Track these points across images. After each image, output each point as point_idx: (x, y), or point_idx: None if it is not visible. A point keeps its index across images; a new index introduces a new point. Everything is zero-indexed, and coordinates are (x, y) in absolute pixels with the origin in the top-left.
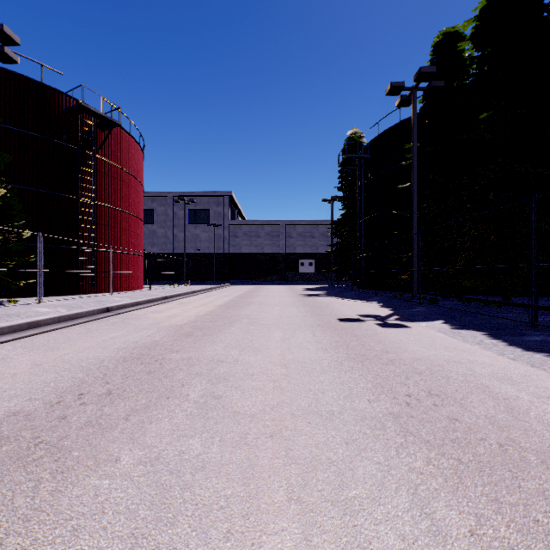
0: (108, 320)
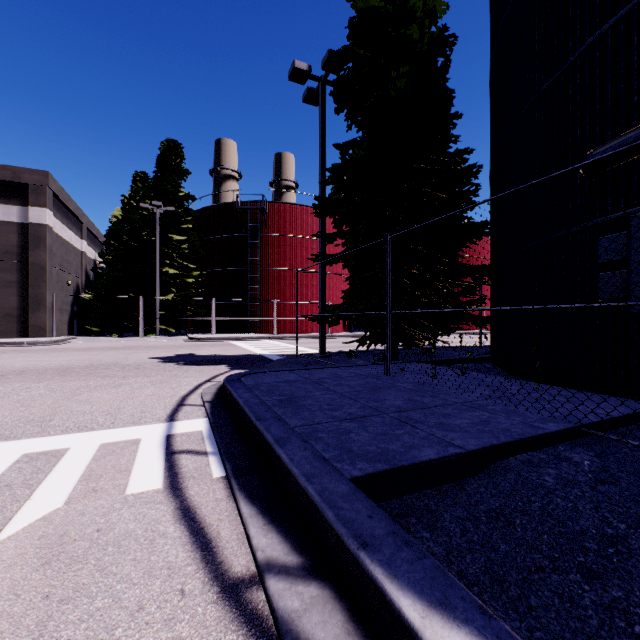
0: None
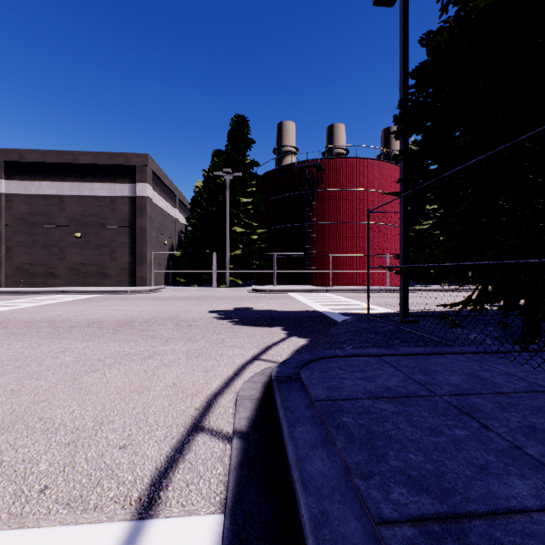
0: None
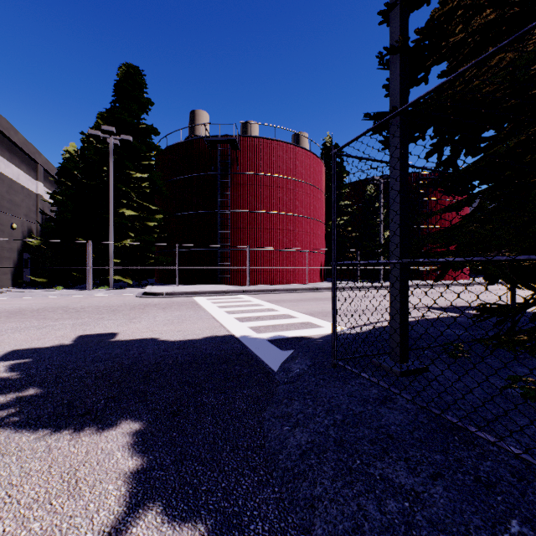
0: (422, 288)
